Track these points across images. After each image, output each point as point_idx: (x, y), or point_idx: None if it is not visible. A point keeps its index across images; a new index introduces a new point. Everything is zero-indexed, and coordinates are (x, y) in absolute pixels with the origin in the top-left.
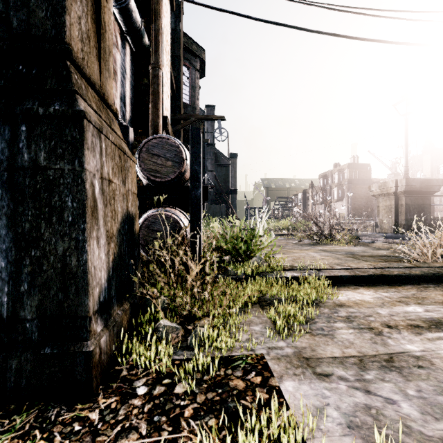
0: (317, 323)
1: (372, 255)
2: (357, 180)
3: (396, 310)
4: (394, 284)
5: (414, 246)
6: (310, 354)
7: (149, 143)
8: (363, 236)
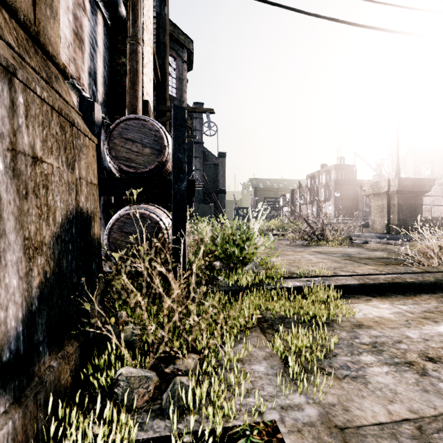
0: (338, 356)
1: (369, 257)
2: (343, 181)
3: (427, 331)
4: (408, 293)
5: (415, 247)
6: (344, 419)
7: (121, 125)
8: (355, 236)
